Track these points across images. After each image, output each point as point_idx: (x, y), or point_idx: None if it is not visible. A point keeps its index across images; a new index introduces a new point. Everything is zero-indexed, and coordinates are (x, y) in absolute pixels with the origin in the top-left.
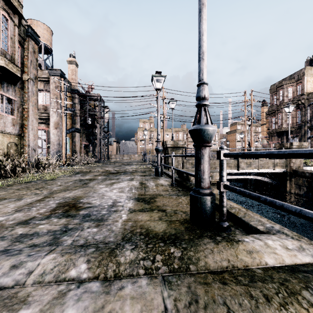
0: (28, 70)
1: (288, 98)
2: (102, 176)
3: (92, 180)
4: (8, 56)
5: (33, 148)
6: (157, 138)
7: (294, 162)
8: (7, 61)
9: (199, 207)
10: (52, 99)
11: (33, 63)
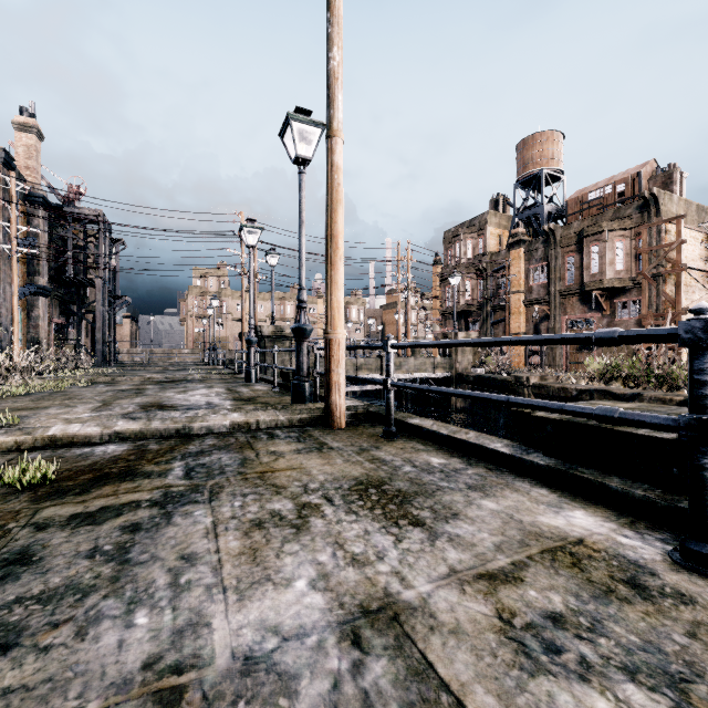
0: None
1: (467, 257)
2: (151, 385)
3: (142, 389)
4: None
5: None
6: (250, 323)
7: (460, 362)
8: None
9: (299, 392)
10: None
11: None
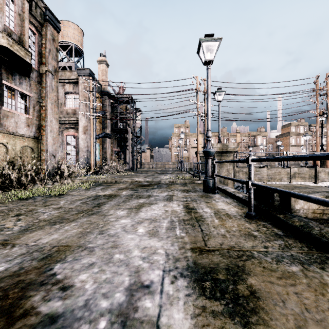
0: (46, 61)
1: None
2: (128, 190)
3: (112, 197)
4: (14, 36)
5: (52, 153)
6: (207, 135)
7: None
8: (11, 41)
9: None
10: (80, 100)
11: (53, 53)
